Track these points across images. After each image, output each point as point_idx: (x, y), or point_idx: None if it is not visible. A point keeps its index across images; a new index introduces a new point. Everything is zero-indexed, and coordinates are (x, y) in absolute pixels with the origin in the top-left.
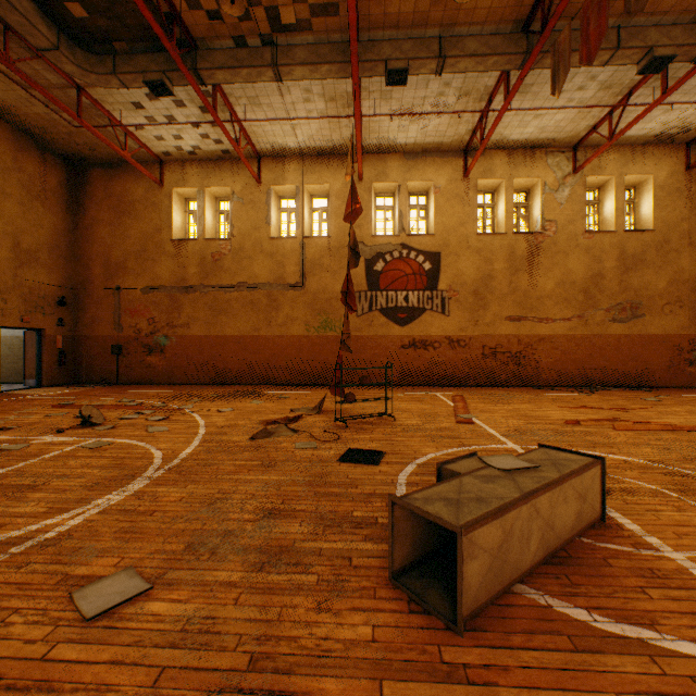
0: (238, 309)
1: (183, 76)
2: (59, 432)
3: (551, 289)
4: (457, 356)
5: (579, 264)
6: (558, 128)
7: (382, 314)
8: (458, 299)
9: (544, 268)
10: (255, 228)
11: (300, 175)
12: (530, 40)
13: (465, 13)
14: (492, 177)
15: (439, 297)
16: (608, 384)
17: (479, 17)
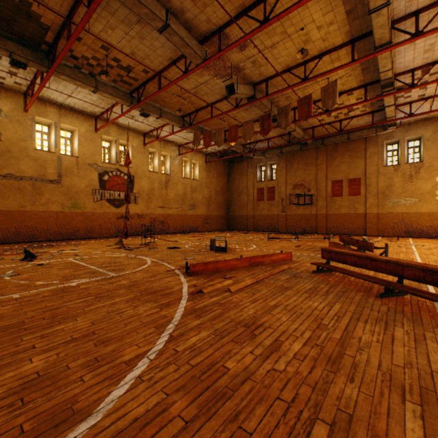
0: (6, 192)
1: (39, 66)
2: (32, 261)
3: (173, 197)
4: (141, 222)
5: (181, 188)
6: (178, 140)
7: (108, 202)
8: (142, 197)
9: (171, 188)
10: (22, 140)
11: (58, 116)
12: (184, 122)
13: (170, 107)
14: (154, 148)
15: (134, 196)
16: (188, 231)
17: (173, 109)
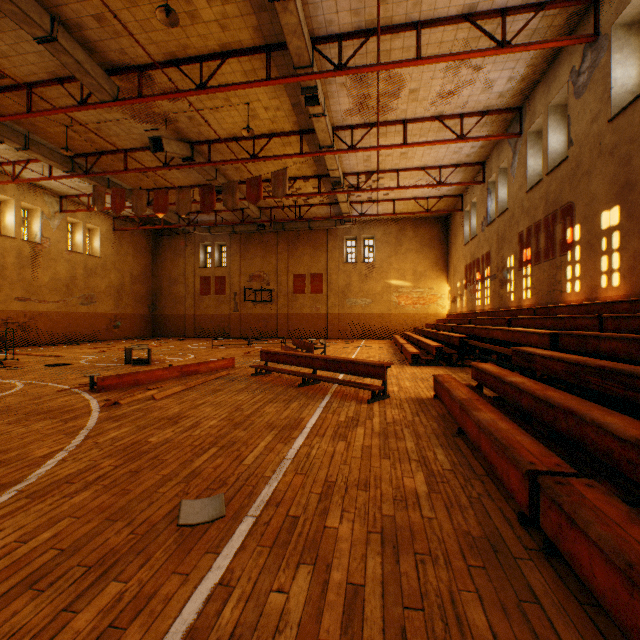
0: None
1: None
2: None
3: (49, 282)
4: None
5: (65, 269)
6: (59, 187)
7: None
8: None
9: (44, 267)
10: None
11: None
12: (75, 165)
13: (47, 136)
14: (6, 194)
15: None
16: (80, 340)
17: (52, 141)
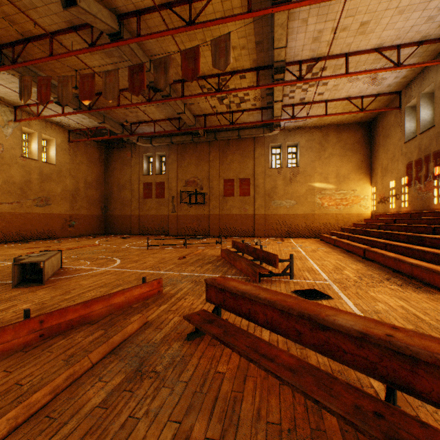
0: None
1: None
2: None
3: (1, 185)
4: None
5: (19, 173)
6: (8, 95)
7: None
8: None
9: None
10: None
11: None
12: (3, 57)
13: None
14: None
15: None
16: (35, 238)
17: None
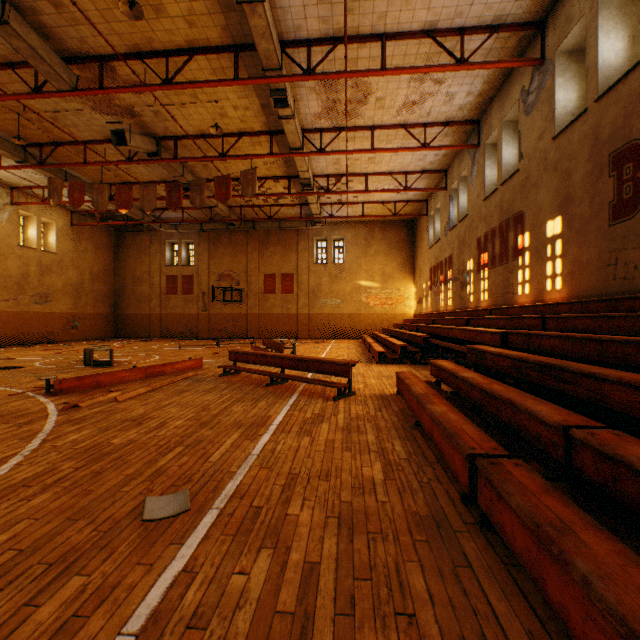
0: None
1: None
2: None
3: None
4: None
5: (16, 265)
6: (9, 177)
7: None
8: None
9: None
10: None
11: None
12: (28, 155)
13: None
14: None
15: None
16: (34, 342)
17: (1, 128)
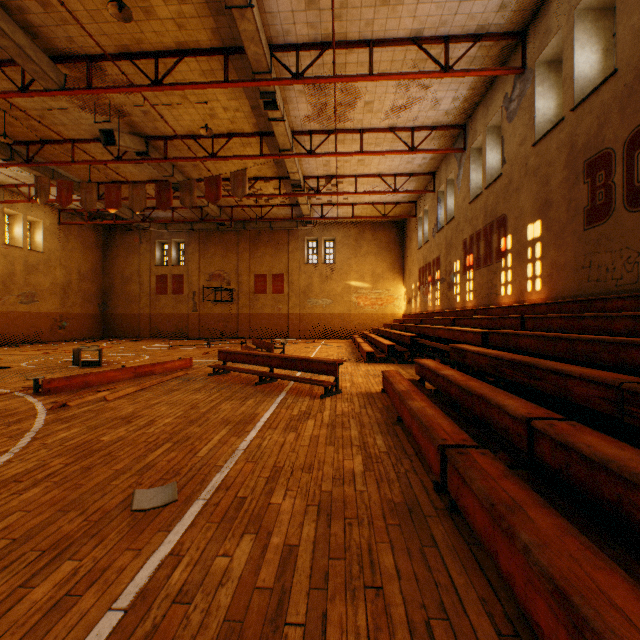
0: None
1: None
2: None
3: None
4: None
5: (1, 264)
6: None
7: None
8: None
9: None
10: None
11: None
12: (14, 153)
13: None
14: None
15: None
16: (20, 342)
17: None
